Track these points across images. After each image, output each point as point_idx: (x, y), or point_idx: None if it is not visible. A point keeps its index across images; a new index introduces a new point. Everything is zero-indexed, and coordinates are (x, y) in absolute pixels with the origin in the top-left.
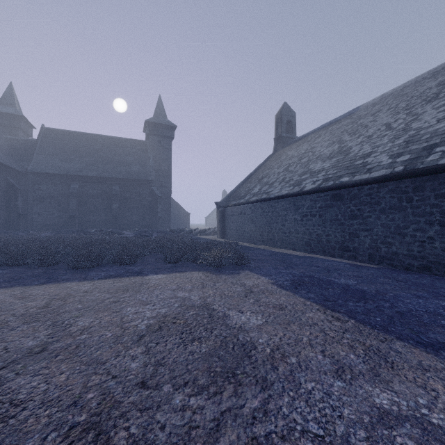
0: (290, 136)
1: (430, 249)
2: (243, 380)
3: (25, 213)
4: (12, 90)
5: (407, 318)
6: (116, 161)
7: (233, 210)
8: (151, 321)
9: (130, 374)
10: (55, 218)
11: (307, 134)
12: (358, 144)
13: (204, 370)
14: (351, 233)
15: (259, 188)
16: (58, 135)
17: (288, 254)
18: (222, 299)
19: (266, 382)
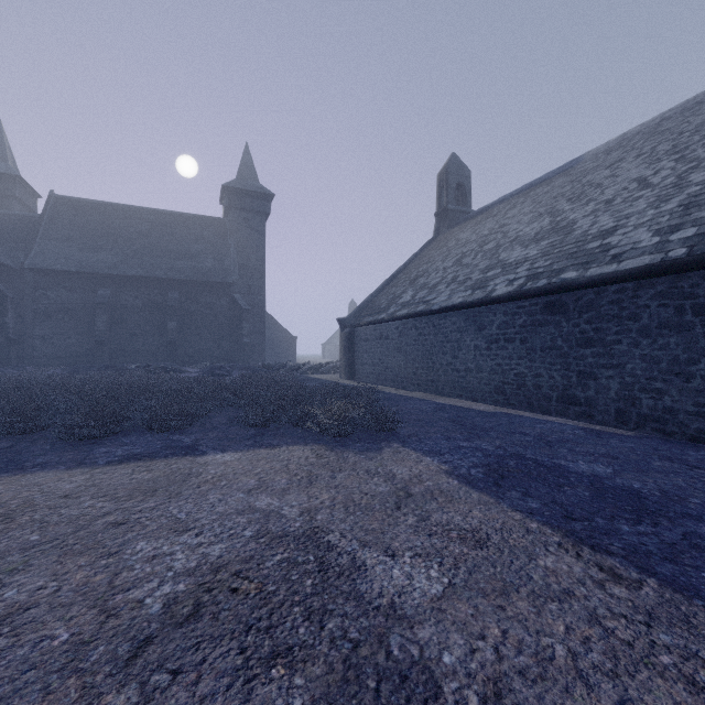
0: (462, 209)
1: None
2: None
3: (21, 336)
4: (2, 133)
5: None
6: (174, 252)
7: (367, 332)
8: (181, 586)
9: None
10: (72, 346)
11: (491, 205)
12: (588, 216)
13: None
14: (582, 373)
15: (411, 295)
16: (78, 208)
17: (466, 409)
18: (349, 515)
19: None
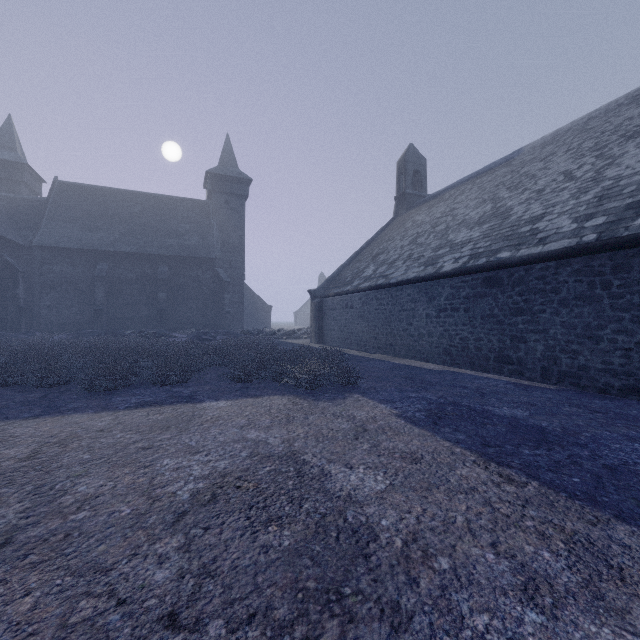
0: (418, 194)
1: (639, 362)
2: (356, 609)
3: (29, 306)
4: (12, 126)
5: (623, 477)
6: (163, 231)
7: (334, 302)
8: (201, 484)
9: (151, 596)
10: (74, 314)
11: (444, 190)
12: (522, 203)
13: (286, 586)
14: (514, 337)
15: (372, 270)
16: (79, 192)
17: (418, 368)
18: (319, 443)
19: (399, 614)
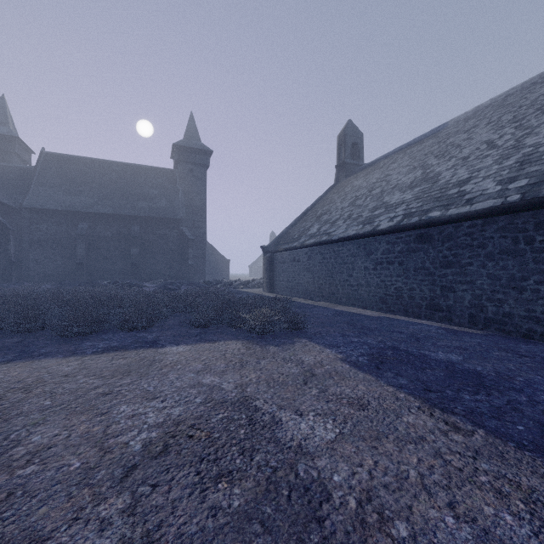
0: (356, 163)
1: None
2: None
3: (19, 260)
4: (5, 104)
5: None
6: (136, 195)
7: (284, 256)
8: (154, 434)
9: None
10: (59, 267)
11: (378, 159)
12: (450, 169)
13: None
14: (444, 287)
15: (317, 228)
16: (63, 161)
17: (358, 314)
18: (270, 388)
19: None
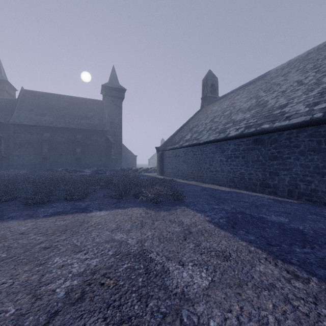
0: (213, 96)
1: None
2: None
3: (7, 155)
4: None
5: None
6: (79, 116)
7: (169, 153)
8: (75, 282)
9: None
10: (32, 160)
11: (227, 94)
12: (274, 98)
13: None
14: (271, 172)
15: (190, 136)
16: (34, 95)
17: (216, 190)
18: (161, 243)
19: None
